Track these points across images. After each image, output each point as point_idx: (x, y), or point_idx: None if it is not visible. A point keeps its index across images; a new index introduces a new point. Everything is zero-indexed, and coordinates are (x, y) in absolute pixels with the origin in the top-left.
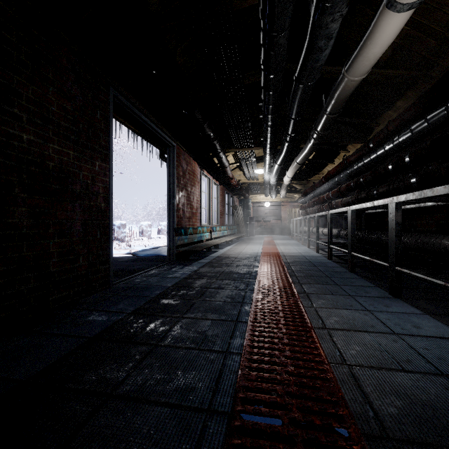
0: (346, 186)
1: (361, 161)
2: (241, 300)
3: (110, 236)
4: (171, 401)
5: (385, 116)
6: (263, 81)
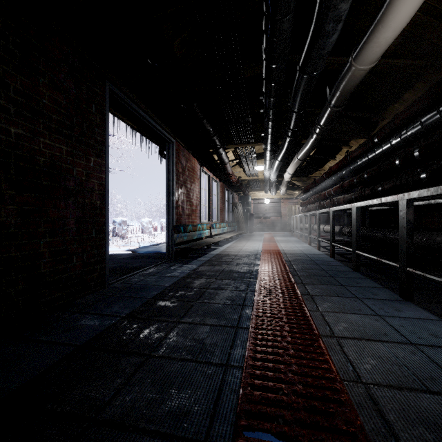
0: (348, 182)
1: (365, 157)
2: (242, 302)
3: (106, 234)
4: (162, 430)
5: (391, 110)
6: (265, 71)
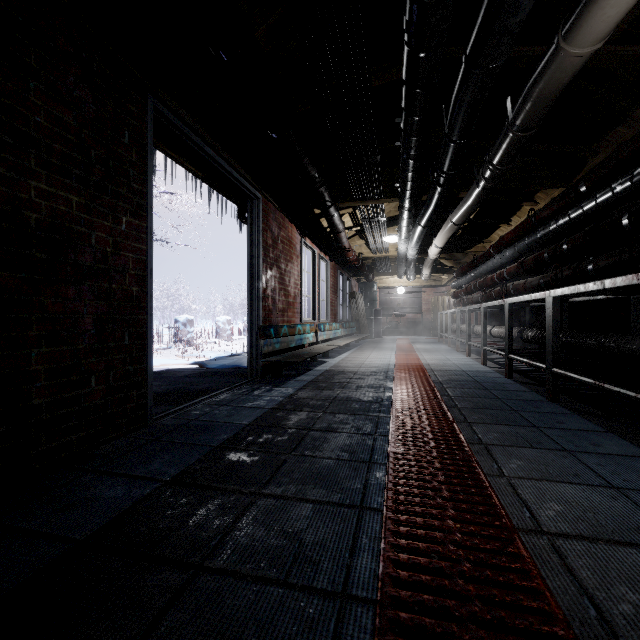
0: (534, 258)
1: (564, 216)
2: (368, 457)
3: (148, 340)
4: None
5: (610, 138)
6: (406, 67)
